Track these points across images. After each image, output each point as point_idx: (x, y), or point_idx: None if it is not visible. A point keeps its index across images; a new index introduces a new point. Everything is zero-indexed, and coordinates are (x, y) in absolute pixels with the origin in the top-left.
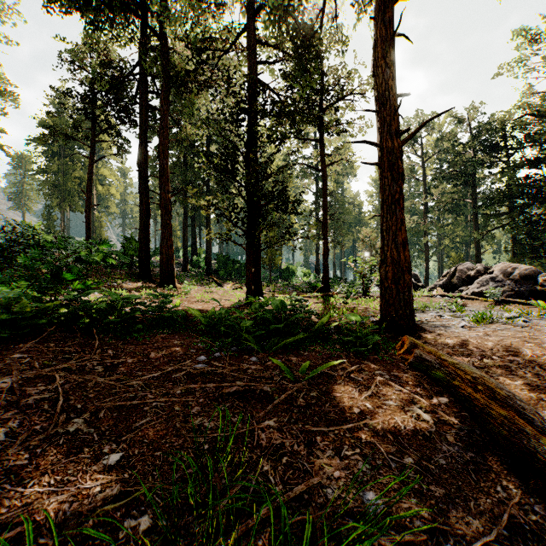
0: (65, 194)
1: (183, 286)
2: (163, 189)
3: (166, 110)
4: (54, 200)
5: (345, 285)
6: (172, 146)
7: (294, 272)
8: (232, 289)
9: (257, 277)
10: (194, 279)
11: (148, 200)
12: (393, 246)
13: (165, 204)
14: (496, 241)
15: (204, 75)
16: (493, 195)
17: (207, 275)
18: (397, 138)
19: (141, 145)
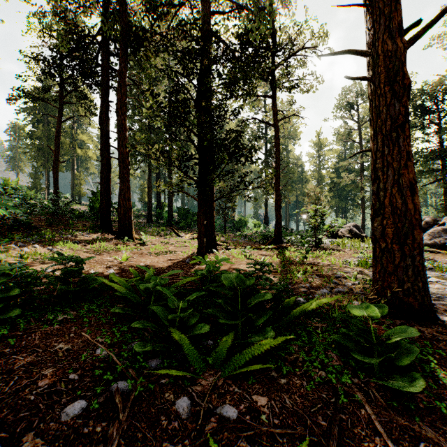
0: (48, 156)
1: (140, 237)
2: (121, 144)
3: (124, 68)
4: (38, 161)
5: (297, 236)
6: (138, 111)
7: (246, 223)
8: (189, 239)
9: (210, 229)
10: (155, 230)
11: (108, 155)
12: (396, 189)
13: (122, 158)
14: (423, 196)
15: (160, 35)
16: (427, 153)
17: (169, 225)
18: (402, 36)
19: (102, 103)
